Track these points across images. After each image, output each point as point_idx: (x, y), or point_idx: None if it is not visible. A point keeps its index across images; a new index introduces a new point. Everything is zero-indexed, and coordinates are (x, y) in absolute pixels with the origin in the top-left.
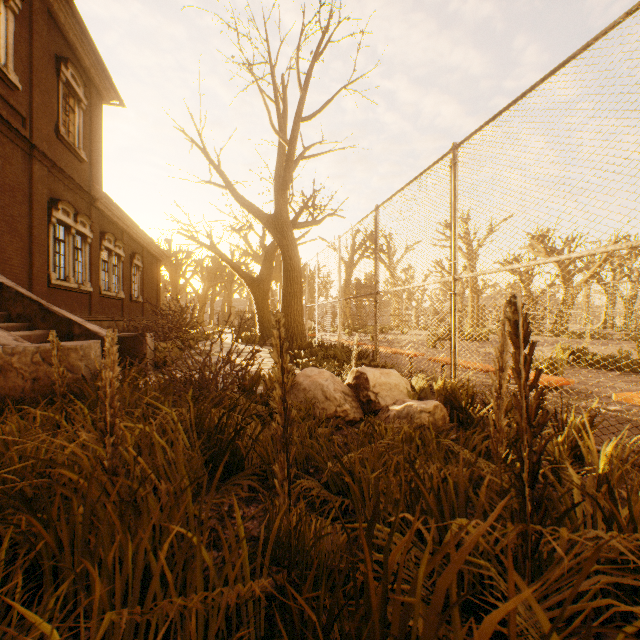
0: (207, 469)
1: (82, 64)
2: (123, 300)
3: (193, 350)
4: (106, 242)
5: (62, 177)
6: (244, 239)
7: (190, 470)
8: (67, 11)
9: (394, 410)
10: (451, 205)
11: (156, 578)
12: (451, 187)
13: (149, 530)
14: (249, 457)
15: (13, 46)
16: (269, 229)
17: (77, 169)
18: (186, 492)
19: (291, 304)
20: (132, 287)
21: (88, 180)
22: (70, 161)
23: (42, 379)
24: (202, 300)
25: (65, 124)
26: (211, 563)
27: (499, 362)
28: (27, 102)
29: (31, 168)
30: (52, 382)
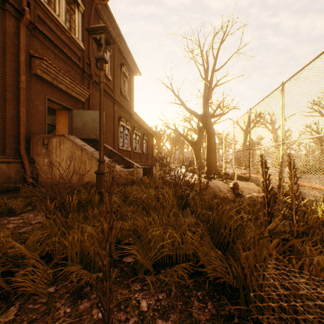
0: (178, 207)
1: (127, 63)
2: (140, 153)
3: (168, 174)
4: (135, 131)
5: (122, 108)
6: (189, 123)
7: (175, 200)
8: (124, 46)
9: (246, 196)
10: (281, 109)
11: (170, 217)
12: (281, 101)
13: (168, 209)
14: (190, 203)
15: (109, 66)
16: (200, 121)
17: (126, 104)
18: (174, 205)
19: (210, 154)
20: (143, 148)
21: (129, 107)
22: (124, 101)
23: (128, 179)
24: (170, 153)
25: (122, 88)
26: (182, 217)
27: (278, 176)
28: (113, 84)
29: (114, 107)
30: (131, 181)
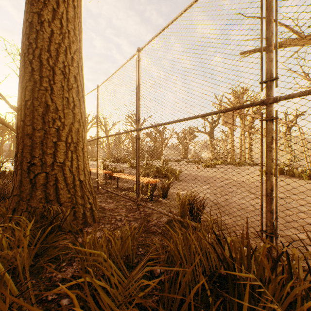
0: None
1: None
2: None
3: None
4: None
5: None
6: None
7: None
8: None
9: None
10: None
11: None
12: None
13: None
14: None
15: None
16: None
17: None
18: None
19: None
20: None
21: None
22: None
23: None
24: None
25: None
26: None
27: None
28: None
29: None
30: None
